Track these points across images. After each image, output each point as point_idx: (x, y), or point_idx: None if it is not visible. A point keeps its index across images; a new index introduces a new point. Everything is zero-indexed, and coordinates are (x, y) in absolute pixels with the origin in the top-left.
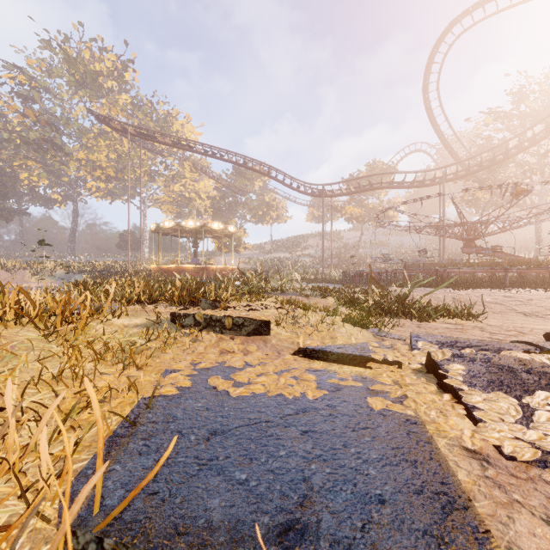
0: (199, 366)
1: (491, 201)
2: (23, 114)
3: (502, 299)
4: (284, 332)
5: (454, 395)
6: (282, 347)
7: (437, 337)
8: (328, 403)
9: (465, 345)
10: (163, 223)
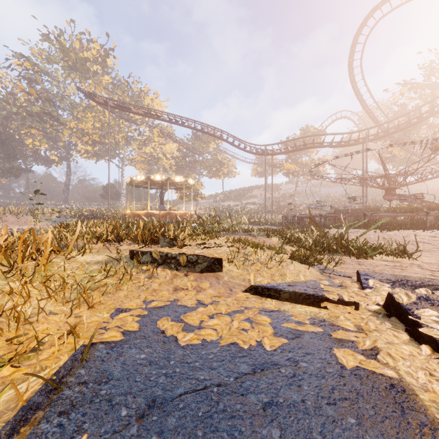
0: (151, 305)
1: (406, 158)
2: (28, 93)
3: (428, 239)
4: (235, 268)
5: (434, 348)
6: (234, 284)
7: (386, 275)
8: (289, 356)
9: (417, 283)
10: (136, 177)
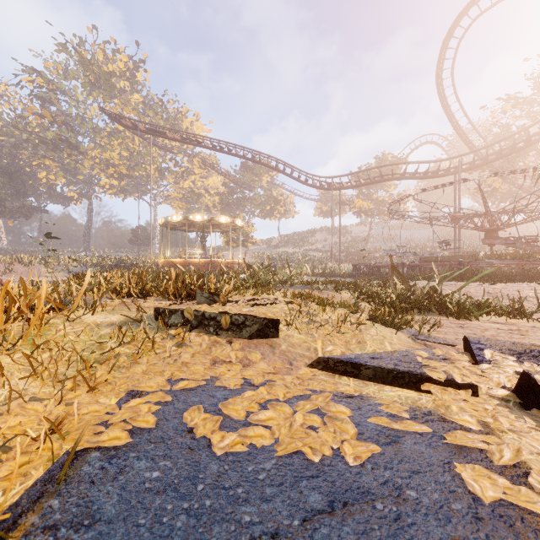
0: (178, 386)
1: (509, 192)
2: (41, 115)
3: None
4: (296, 333)
5: None
6: (294, 355)
7: (508, 344)
8: (386, 477)
9: None
10: (171, 217)
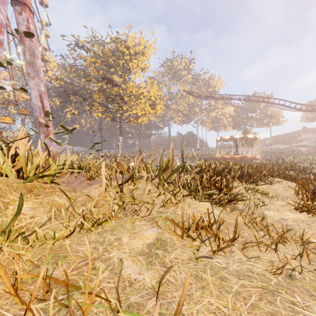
0: None
1: None
2: None
3: None
4: None
5: None
6: None
7: None
8: None
9: None
10: (224, 137)
